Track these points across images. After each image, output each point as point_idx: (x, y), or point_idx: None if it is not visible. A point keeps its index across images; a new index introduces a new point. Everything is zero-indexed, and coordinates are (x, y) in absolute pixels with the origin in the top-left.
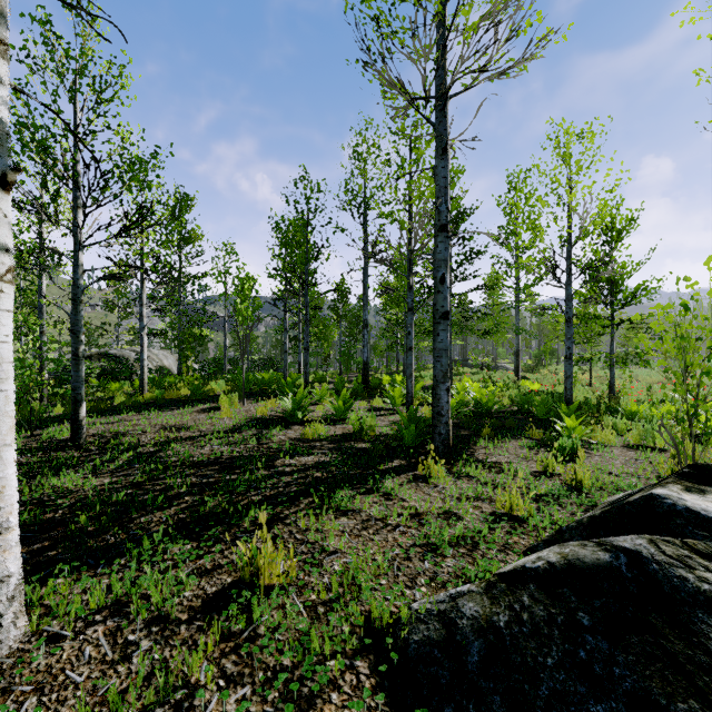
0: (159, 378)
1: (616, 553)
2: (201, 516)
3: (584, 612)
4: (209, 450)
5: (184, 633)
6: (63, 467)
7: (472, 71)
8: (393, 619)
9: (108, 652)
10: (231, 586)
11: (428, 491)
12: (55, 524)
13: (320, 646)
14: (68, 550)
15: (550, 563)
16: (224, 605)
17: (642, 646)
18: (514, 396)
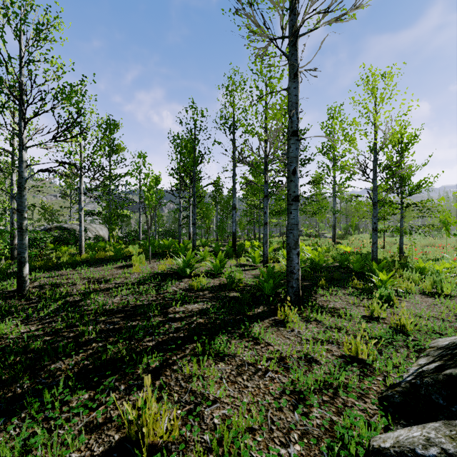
0: (94, 244)
1: None
2: (102, 363)
3: None
4: (119, 299)
5: None
6: None
7: (318, 12)
8: None
9: None
10: (118, 446)
11: (287, 335)
12: None
13: None
14: None
15: (448, 454)
16: None
17: None
18: (336, 256)
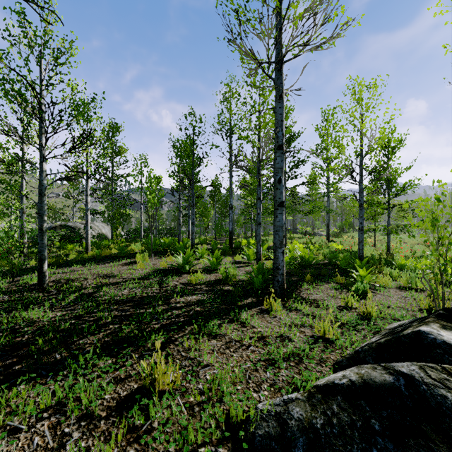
0: (98, 242)
1: (397, 376)
2: (119, 339)
3: (376, 419)
4: (128, 291)
5: (102, 426)
6: (30, 305)
7: (298, 45)
8: (245, 416)
9: (50, 441)
10: (137, 391)
11: (270, 320)
12: (22, 345)
13: (195, 437)
14: (29, 364)
15: (351, 381)
16: (131, 405)
17: (417, 448)
18: (326, 254)
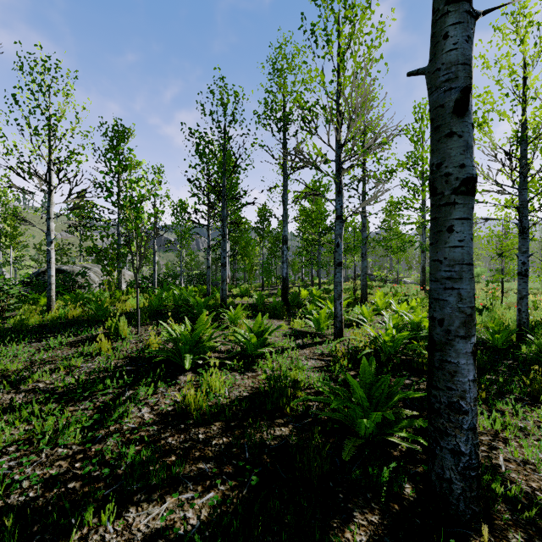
0: (82, 294)
1: None
2: None
3: None
4: None
5: None
6: None
7: None
8: None
9: None
10: None
11: None
12: None
13: None
14: None
15: None
16: None
17: None
18: None
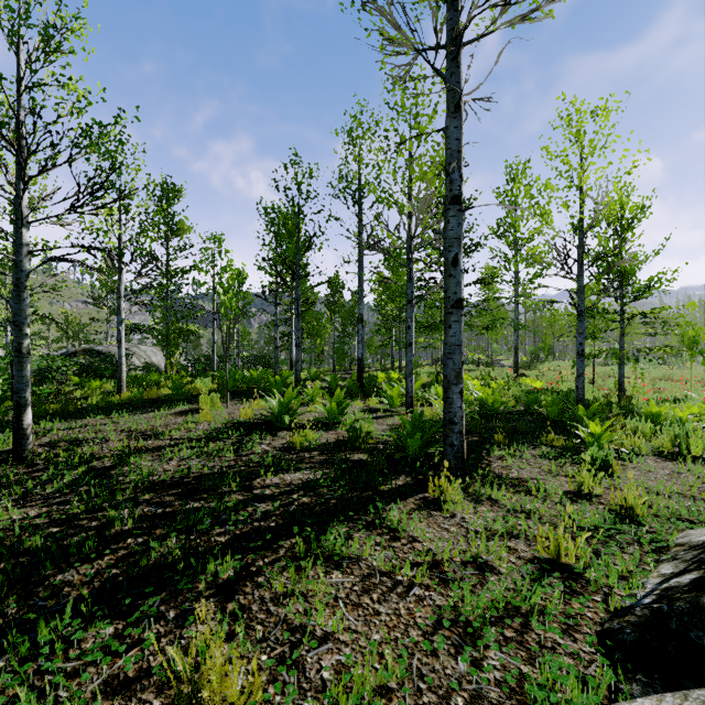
0: (141, 376)
1: None
2: (141, 573)
3: None
4: (176, 464)
5: None
6: None
7: (493, 5)
8: None
9: None
10: None
11: (445, 523)
12: None
13: None
14: None
15: None
16: None
17: None
18: (520, 395)
